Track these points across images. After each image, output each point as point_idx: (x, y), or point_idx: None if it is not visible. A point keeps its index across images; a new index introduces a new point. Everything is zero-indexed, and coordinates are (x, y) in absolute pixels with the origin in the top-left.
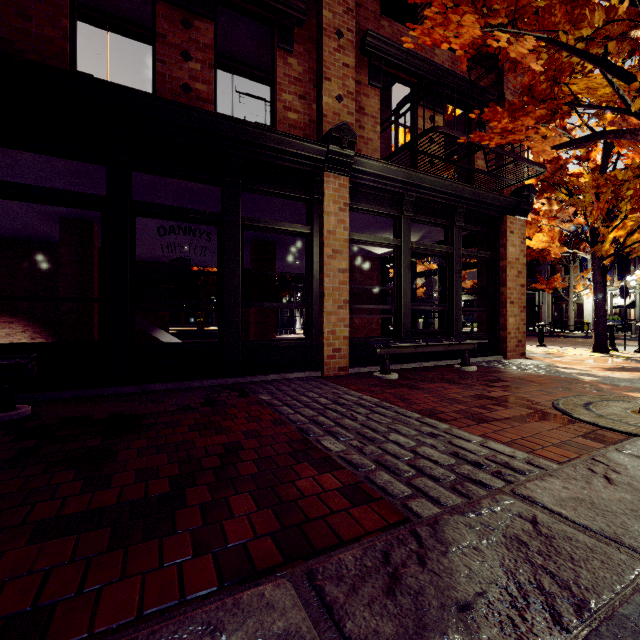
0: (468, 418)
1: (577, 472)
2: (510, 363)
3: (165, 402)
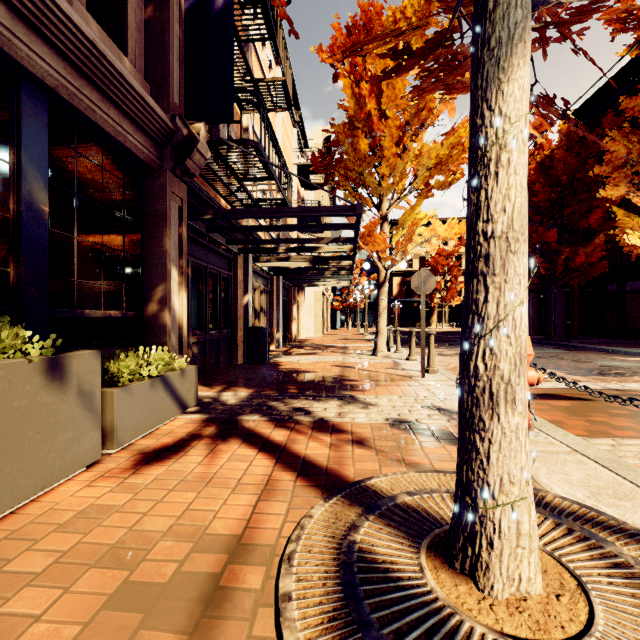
0: None
1: None
2: None
3: None
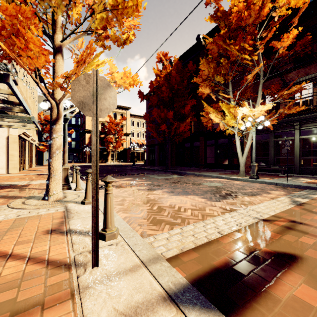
0: (226, 174)
1: (212, 174)
2: (311, 177)
3: (214, 170)
